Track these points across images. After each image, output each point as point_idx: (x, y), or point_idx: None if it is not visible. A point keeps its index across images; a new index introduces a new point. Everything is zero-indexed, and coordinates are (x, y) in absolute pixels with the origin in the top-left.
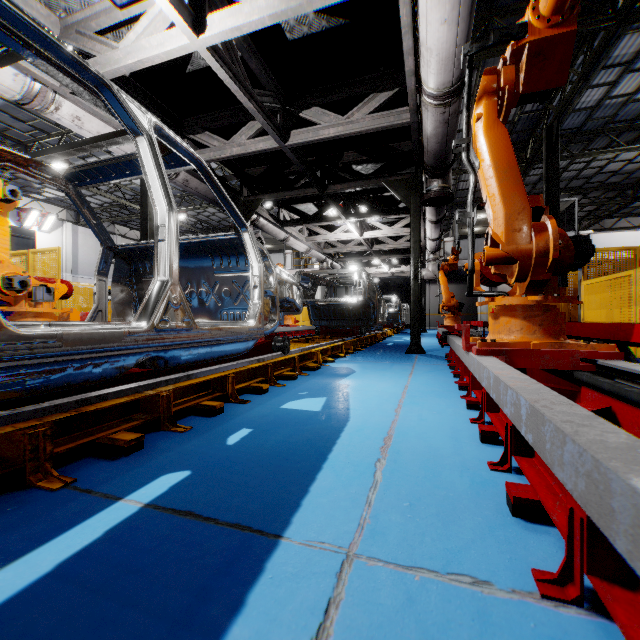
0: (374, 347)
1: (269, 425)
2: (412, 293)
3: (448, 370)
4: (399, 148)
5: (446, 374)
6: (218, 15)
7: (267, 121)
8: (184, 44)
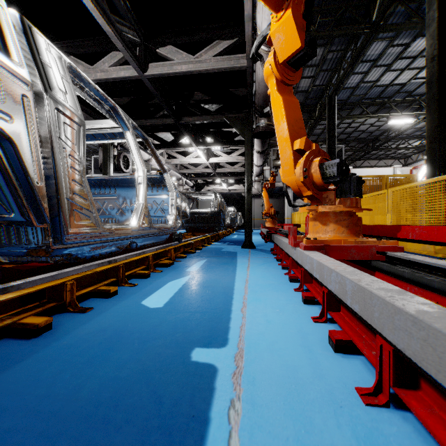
0: (217, 243)
1: (101, 346)
2: (246, 202)
3: (276, 262)
4: (236, 93)
5: (275, 266)
6: None
7: (126, 49)
8: None
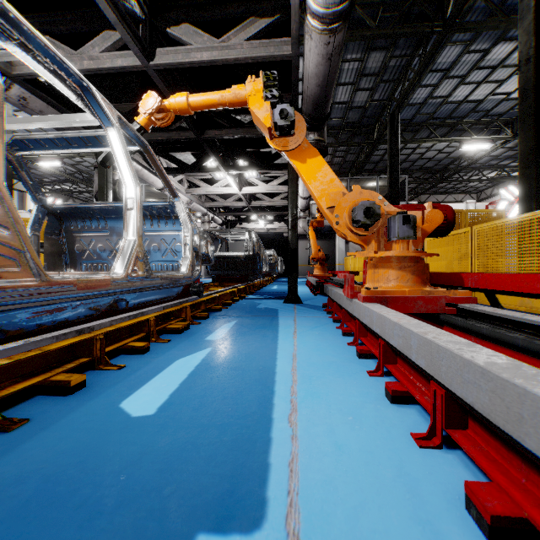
0: (252, 297)
1: None
2: (290, 243)
3: (332, 324)
4: None
5: (333, 331)
6: None
7: (122, 23)
8: None
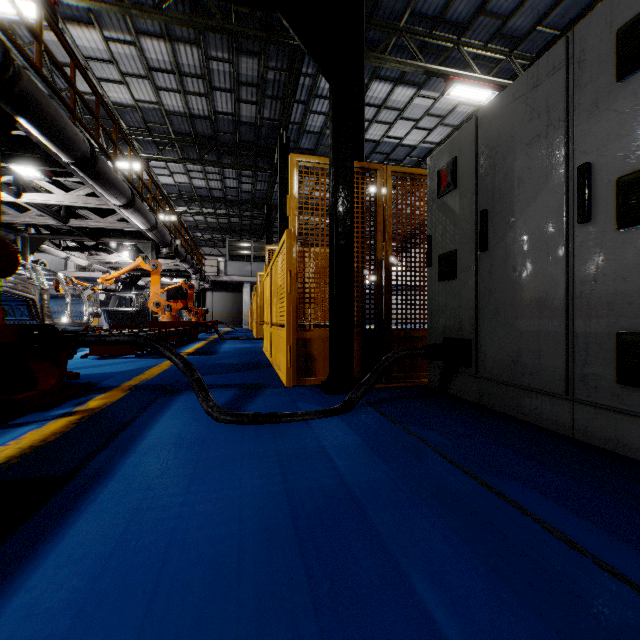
0: None
1: None
2: None
3: None
4: None
5: None
6: (31, 194)
7: (55, 217)
8: (10, 199)
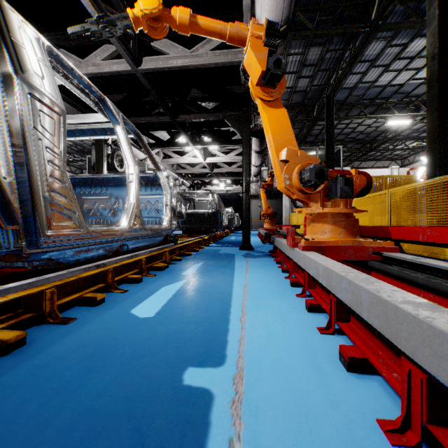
0: (215, 245)
1: (79, 367)
2: (244, 203)
3: (275, 265)
4: (234, 90)
5: (275, 269)
6: None
7: (118, 41)
8: None
